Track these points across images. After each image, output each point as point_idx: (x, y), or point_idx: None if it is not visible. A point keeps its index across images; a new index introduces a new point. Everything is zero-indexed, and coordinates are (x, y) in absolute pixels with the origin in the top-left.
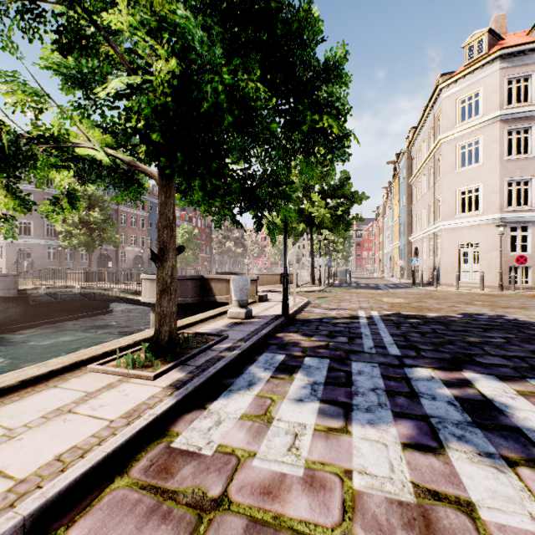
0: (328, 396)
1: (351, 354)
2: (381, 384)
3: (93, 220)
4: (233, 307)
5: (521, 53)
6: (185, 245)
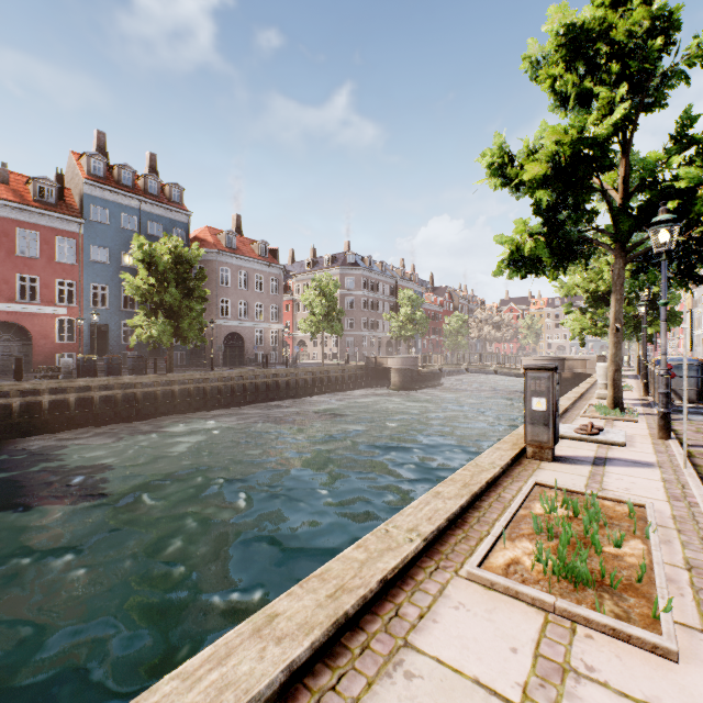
0: None
1: None
2: None
3: (418, 317)
4: None
5: None
6: (456, 331)
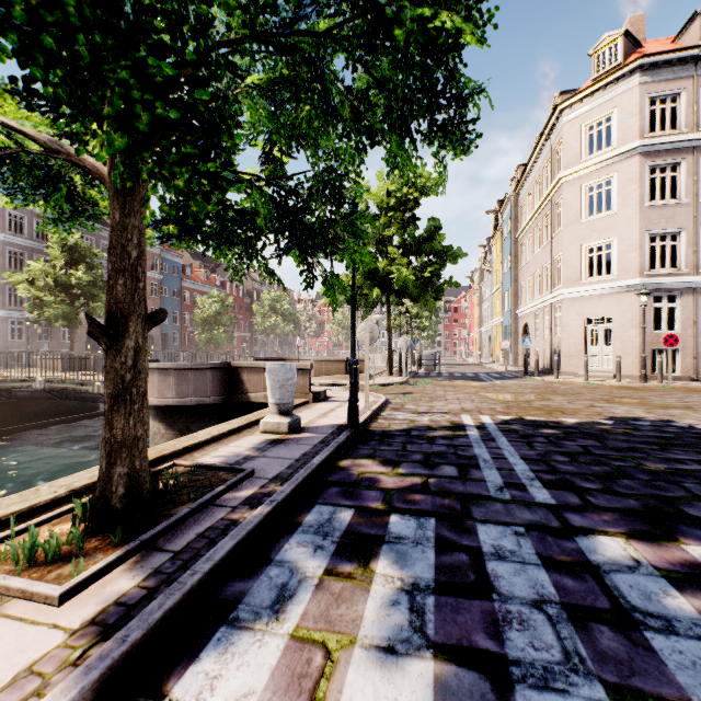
0: (450, 632)
1: (470, 503)
2: (549, 587)
3: (75, 282)
4: (270, 414)
5: (667, 64)
6: (214, 319)
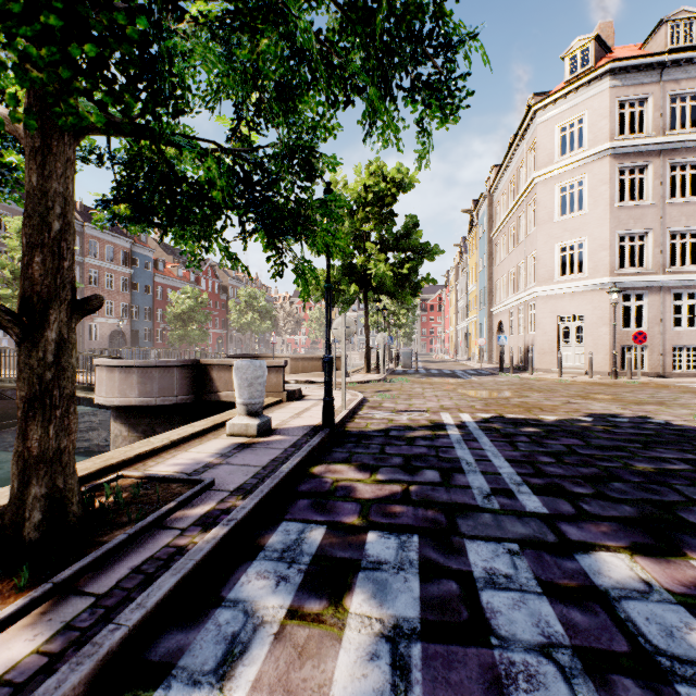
0: None
1: (456, 515)
2: (555, 624)
3: None
4: (237, 415)
5: (635, 69)
6: (187, 316)
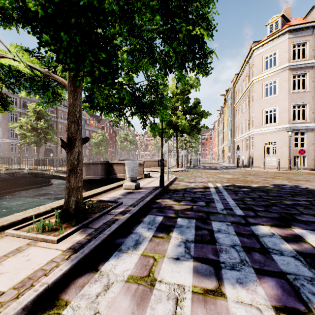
0: (199, 254)
1: (210, 214)
2: (237, 241)
3: (40, 127)
4: (127, 181)
5: (300, 29)
6: (99, 143)
